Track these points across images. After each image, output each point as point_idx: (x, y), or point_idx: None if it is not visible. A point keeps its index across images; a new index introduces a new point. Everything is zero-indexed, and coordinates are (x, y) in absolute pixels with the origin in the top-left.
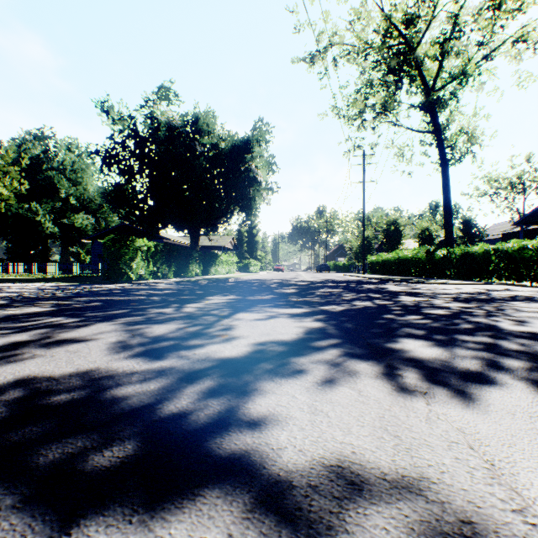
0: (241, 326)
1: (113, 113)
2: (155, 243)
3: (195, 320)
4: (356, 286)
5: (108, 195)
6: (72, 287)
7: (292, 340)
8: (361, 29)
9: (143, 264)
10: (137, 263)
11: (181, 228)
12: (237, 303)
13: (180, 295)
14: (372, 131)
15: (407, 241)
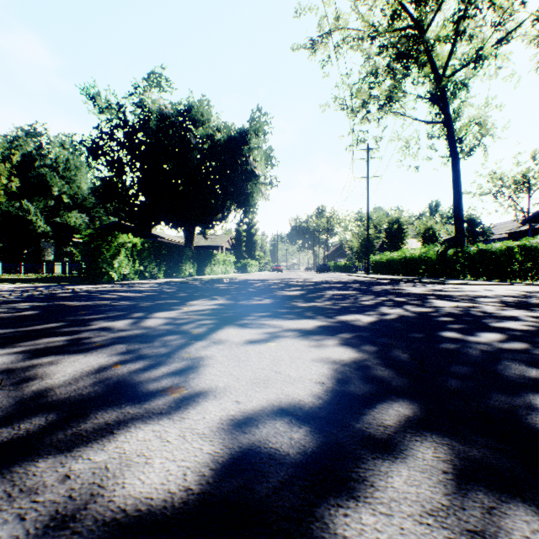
0: (219, 360)
1: (100, 101)
2: (142, 239)
3: (147, 345)
4: (367, 287)
5: (96, 190)
6: (40, 288)
7: (315, 403)
8: (366, 10)
9: (129, 263)
10: (120, 261)
11: (174, 225)
12: (225, 310)
13: (156, 299)
14: (377, 123)
15: (409, 241)
